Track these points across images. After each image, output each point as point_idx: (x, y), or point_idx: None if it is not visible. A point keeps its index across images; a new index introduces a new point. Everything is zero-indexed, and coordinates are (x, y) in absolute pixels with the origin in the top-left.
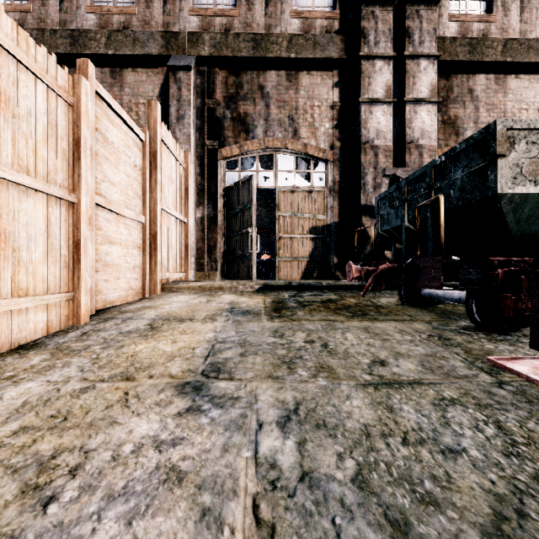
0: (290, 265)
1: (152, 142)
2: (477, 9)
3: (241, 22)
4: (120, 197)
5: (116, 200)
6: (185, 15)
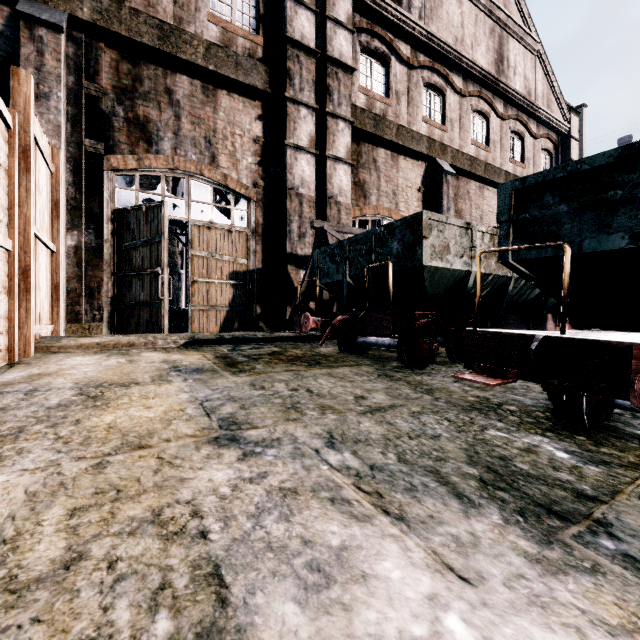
0: (206, 315)
1: (21, 132)
2: (379, 90)
3: None
4: None
5: None
6: None
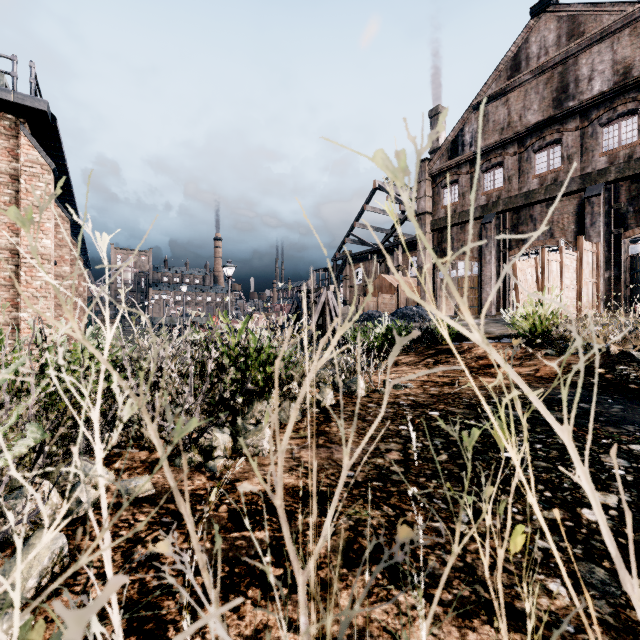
0: None
1: (579, 254)
2: None
3: None
4: (569, 282)
5: (568, 283)
6: (596, 159)
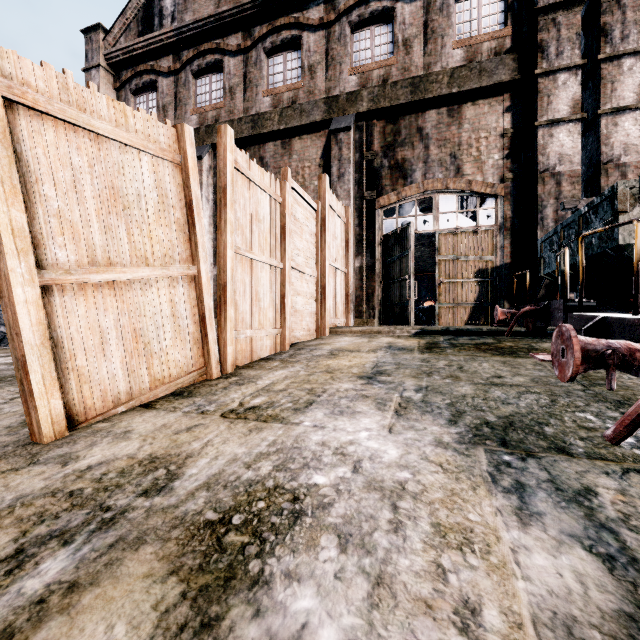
0: (452, 312)
1: (322, 209)
2: None
3: (398, 69)
4: (302, 259)
5: (301, 262)
6: (345, 77)
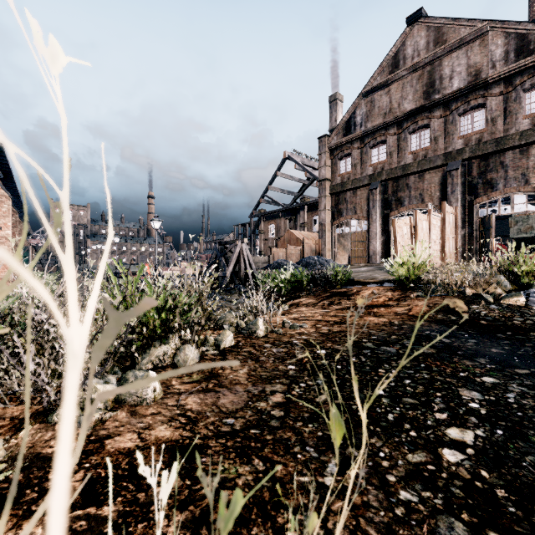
0: None
1: (443, 215)
2: None
3: (488, 133)
4: (435, 237)
5: (434, 239)
6: (455, 141)
